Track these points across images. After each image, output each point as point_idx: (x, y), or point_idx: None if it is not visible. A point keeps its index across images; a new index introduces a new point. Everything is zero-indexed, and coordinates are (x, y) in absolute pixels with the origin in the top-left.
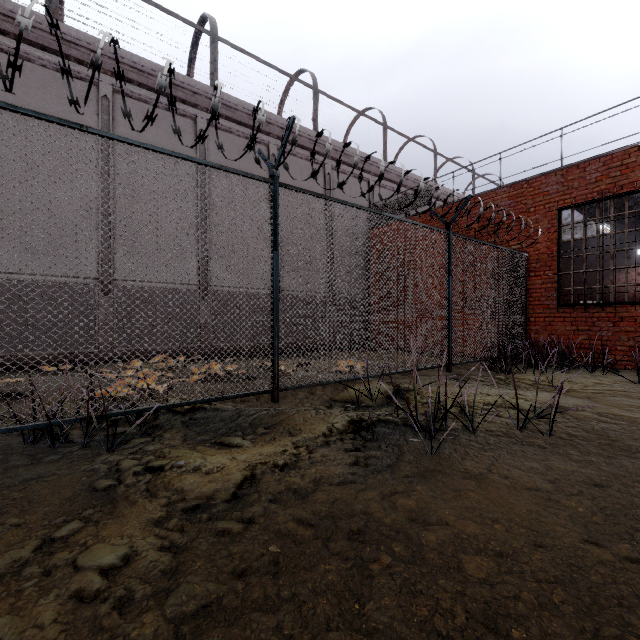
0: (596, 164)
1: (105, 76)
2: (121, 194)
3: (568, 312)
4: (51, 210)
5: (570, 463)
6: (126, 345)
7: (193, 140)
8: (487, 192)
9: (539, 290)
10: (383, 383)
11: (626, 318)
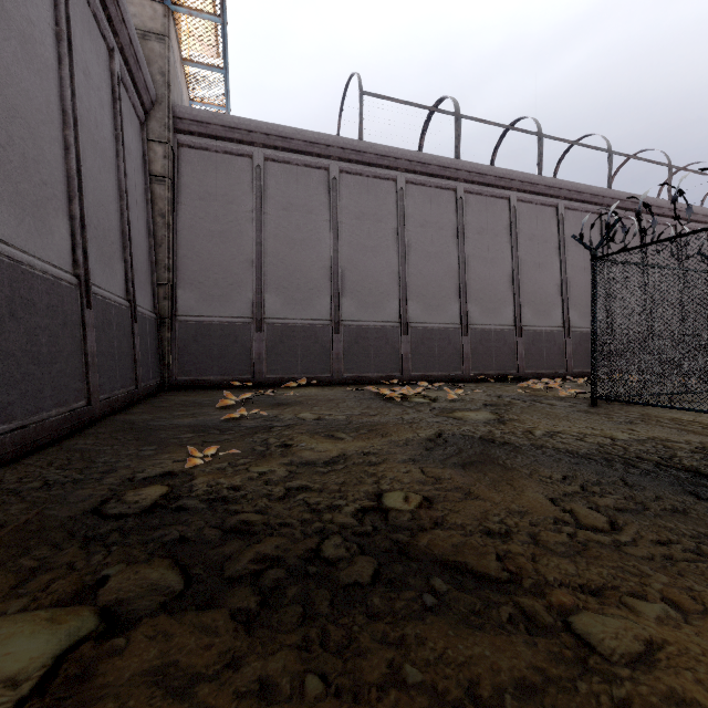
0: None
1: (560, 201)
2: (568, 273)
3: None
4: (543, 288)
5: None
6: (576, 368)
7: (598, 228)
8: None
9: None
10: None
11: None
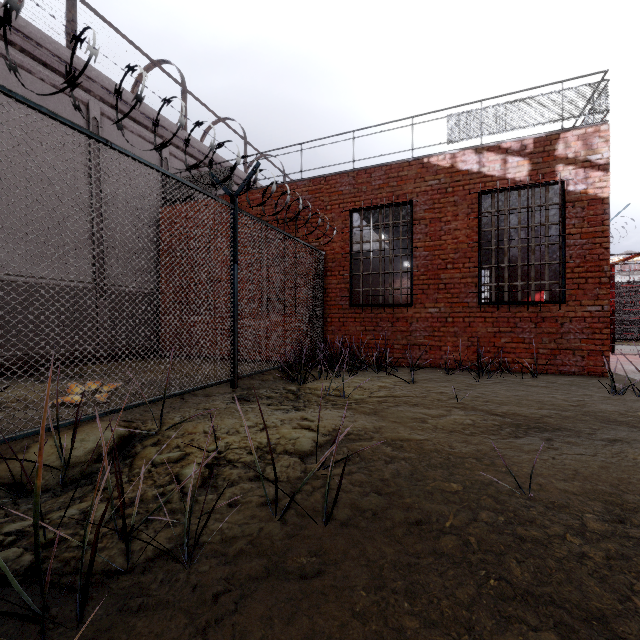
0: (379, 172)
1: None
2: None
3: (358, 313)
4: None
5: (353, 633)
6: None
7: None
8: (289, 183)
9: (335, 290)
10: (113, 425)
11: (401, 319)
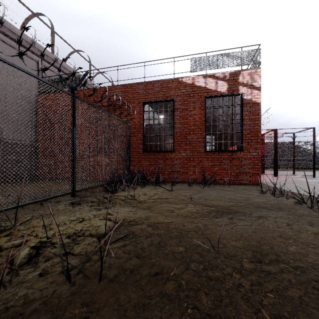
0: (158, 84)
1: None
2: None
3: (147, 155)
4: None
5: None
6: None
7: None
8: (111, 86)
9: (135, 143)
10: None
11: (168, 158)
